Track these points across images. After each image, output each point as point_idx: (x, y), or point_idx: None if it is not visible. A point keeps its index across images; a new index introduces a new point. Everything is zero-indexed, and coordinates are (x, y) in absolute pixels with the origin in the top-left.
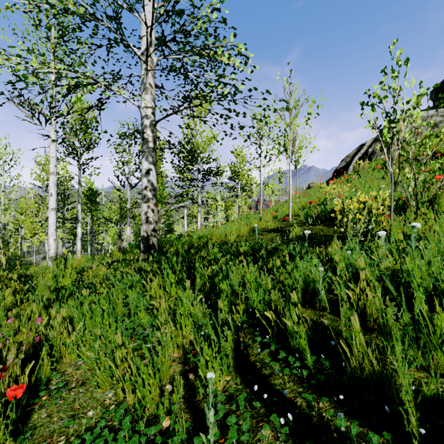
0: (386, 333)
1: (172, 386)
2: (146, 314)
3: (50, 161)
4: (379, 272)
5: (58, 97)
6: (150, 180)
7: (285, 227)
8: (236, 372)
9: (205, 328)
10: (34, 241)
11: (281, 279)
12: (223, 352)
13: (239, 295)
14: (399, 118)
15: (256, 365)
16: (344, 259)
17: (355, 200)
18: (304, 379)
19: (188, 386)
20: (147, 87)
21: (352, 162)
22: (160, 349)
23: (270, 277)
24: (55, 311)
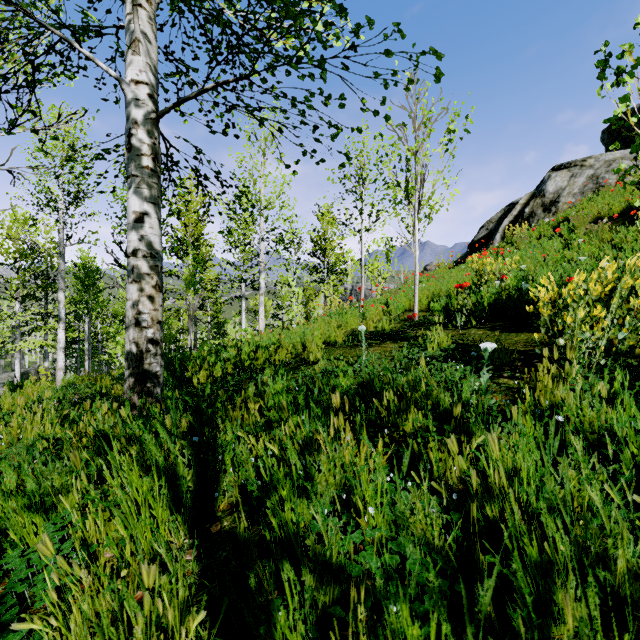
0: None
1: None
2: None
3: None
4: None
5: None
6: (144, 234)
7: (410, 330)
8: None
9: None
10: None
11: (448, 480)
12: None
13: (350, 625)
14: None
15: None
16: (599, 418)
17: (595, 274)
18: None
19: None
20: (136, 37)
21: (500, 229)
22: None
23: (490, 582)
24: None
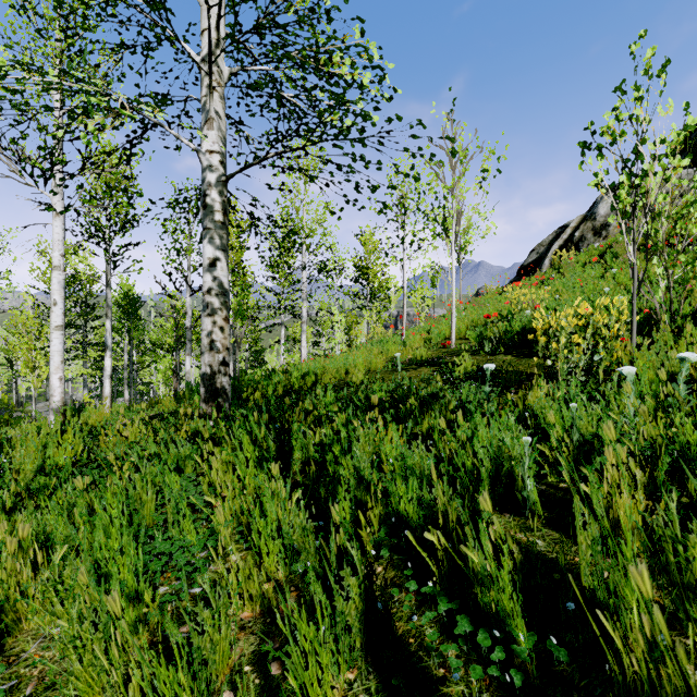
0: (682, 585)
1: (234, 692)
2: (196, 523)
3: (54, 248)
4: (633, 445)
5: (59, 134)
6: (216, 276)
7: (445, 357)
8: (368, 661)
9: (305, 557)
10: (32, 381)
11: (446, 453)
12: (340, 624)
13: (372, 489)
14: (647, 170)
15: (408, 645)
16: (557, 415)
17: (572, 311)
18: (514, 687)
19: (267, 696)
20: (211, 116)
21: (549, 254)
22: (209, 616)
23: (431, 457)
24: (7, 527)
